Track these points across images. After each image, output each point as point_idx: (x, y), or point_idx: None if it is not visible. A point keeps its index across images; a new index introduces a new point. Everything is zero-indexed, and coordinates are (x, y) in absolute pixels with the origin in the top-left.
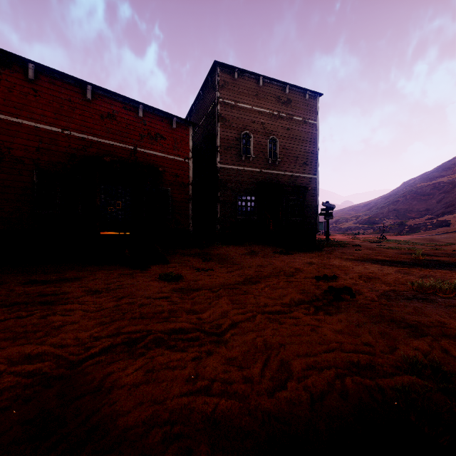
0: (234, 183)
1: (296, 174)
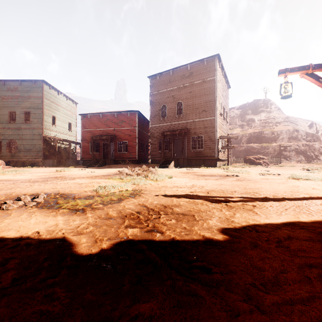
0: (157, 133)
1: (196, 119)
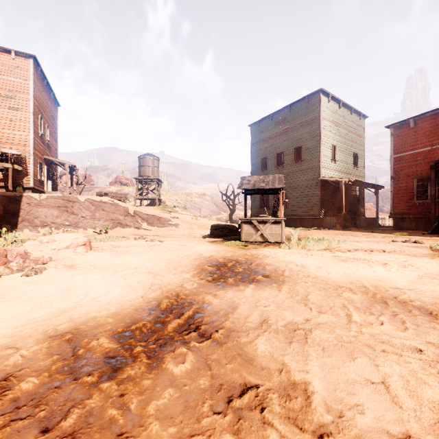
0: None
1: None
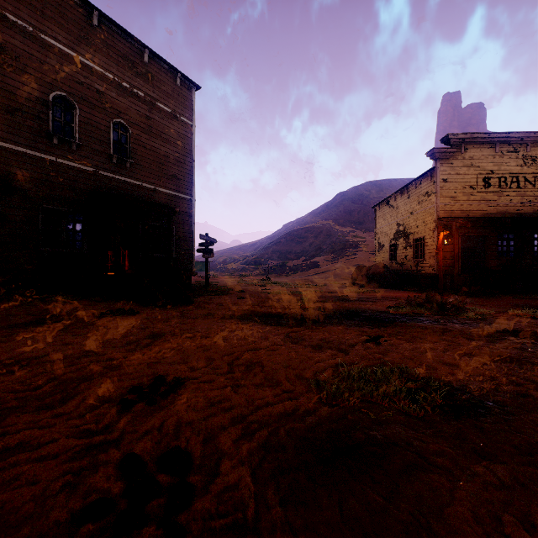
0: (31, 183)
1: (162, 189)
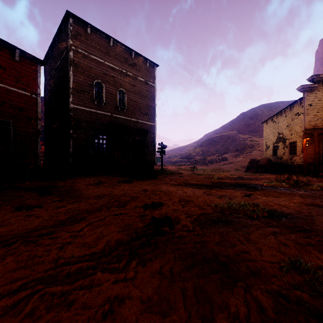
0: (87, 123)
1: (140, 120)
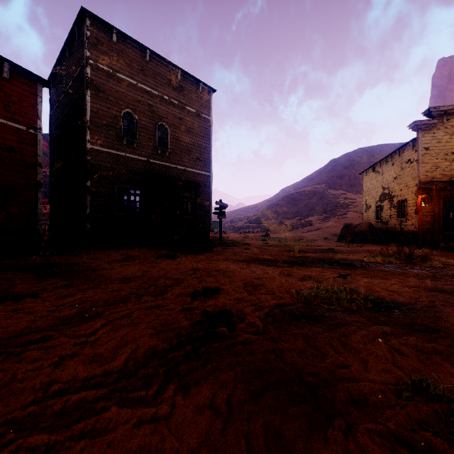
0: (111, 171)
1: (189, 169)
